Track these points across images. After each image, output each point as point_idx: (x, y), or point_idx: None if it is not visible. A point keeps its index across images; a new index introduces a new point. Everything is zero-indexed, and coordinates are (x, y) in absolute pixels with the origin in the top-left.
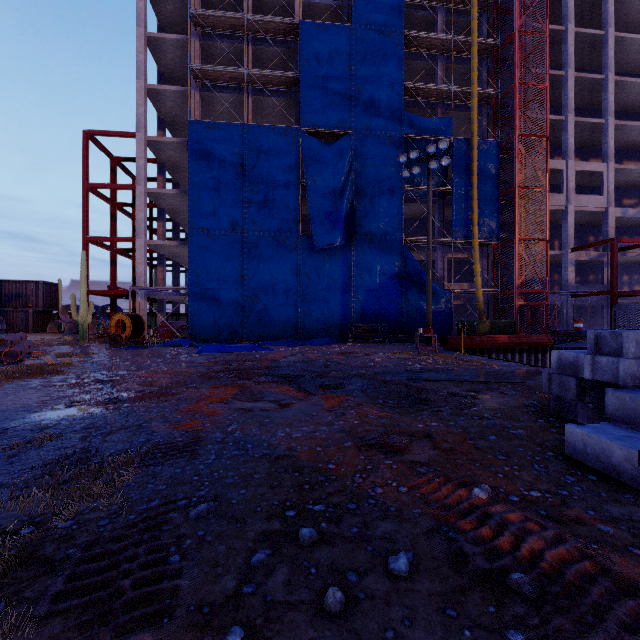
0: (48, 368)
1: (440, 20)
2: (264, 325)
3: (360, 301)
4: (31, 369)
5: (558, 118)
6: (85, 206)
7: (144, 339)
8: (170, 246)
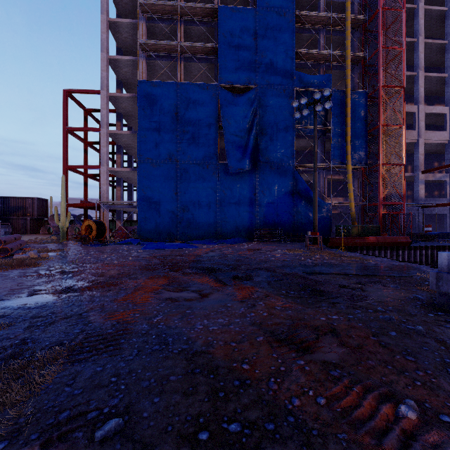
0: (27, 261)
1: (322, 3)
2: (192, 229)
3: (262, 211)
4: (13, 262)
5: (411, 74)
6: (65, 143)
7: (106, 239)
8: (125, 172)
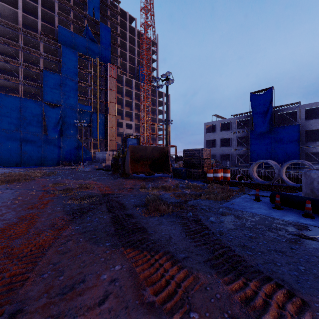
0: None
1: (90, 77)
2: (29, 161)
3: (64, 154)
4: None
5: (122, 109)
6: None
7: None
8: None
